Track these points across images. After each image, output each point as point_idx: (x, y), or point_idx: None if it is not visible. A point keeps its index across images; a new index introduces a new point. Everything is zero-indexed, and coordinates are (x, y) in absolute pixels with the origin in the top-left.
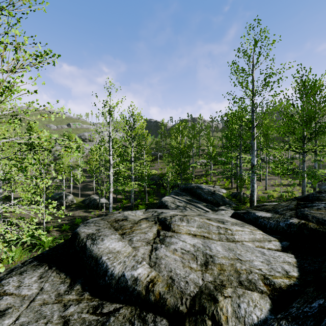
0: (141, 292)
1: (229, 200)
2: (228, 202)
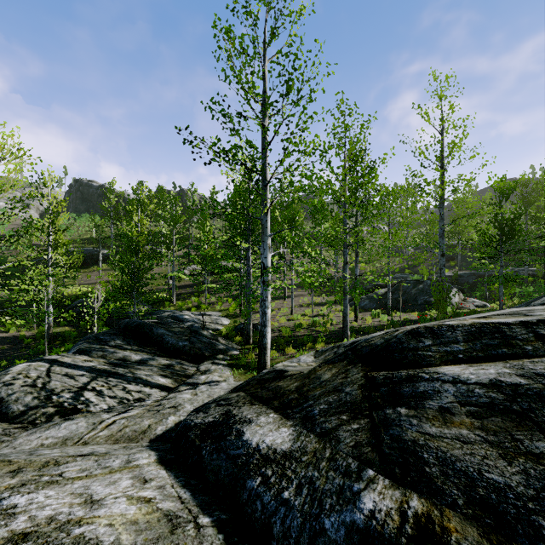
0: None
1: (227, 342)
2: (223, 349)
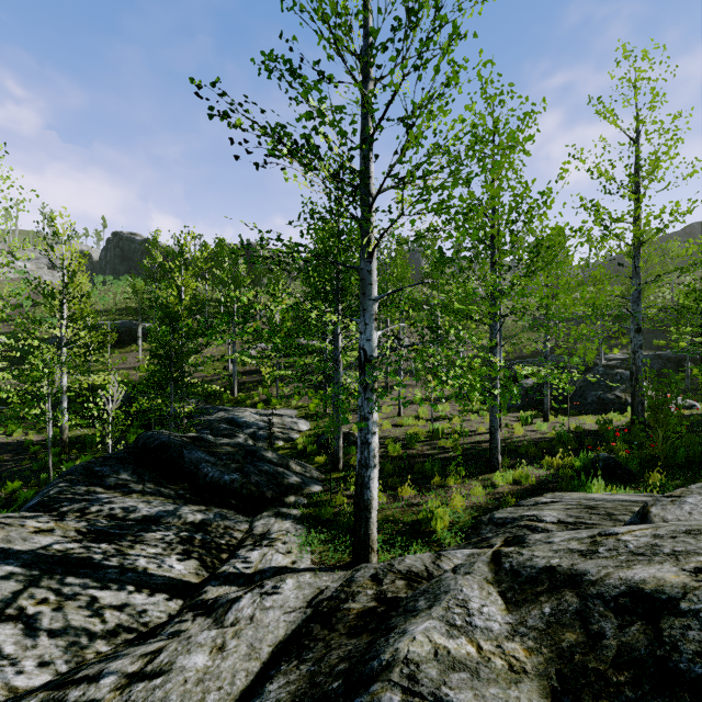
0: None
1: (303, 469)
2: (296, 484)
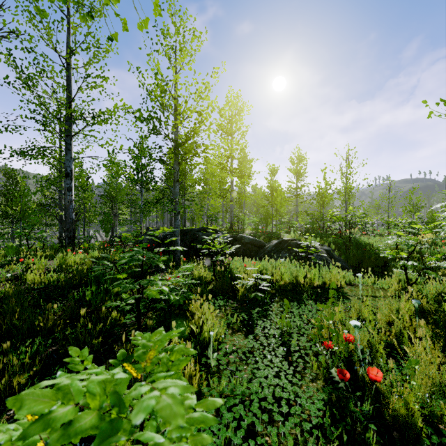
0: None
1: None
2: None
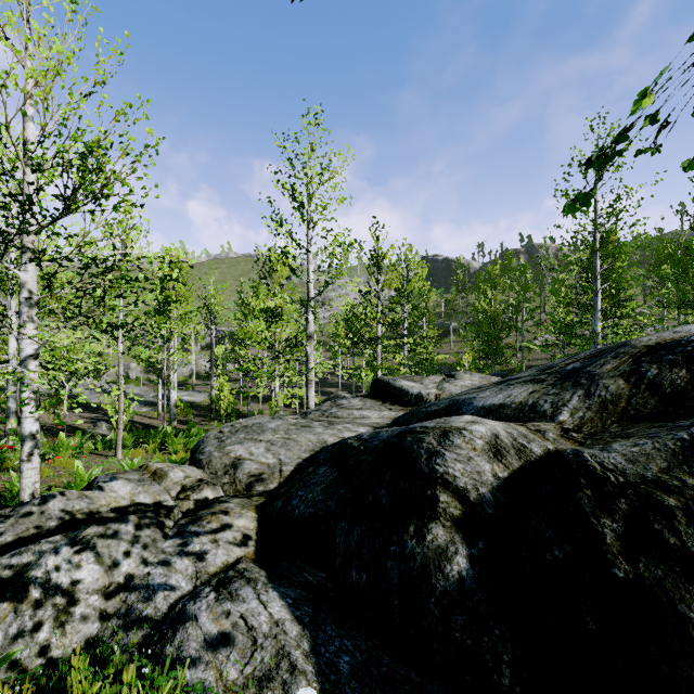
0: (432, 399)
1: None
2: None
